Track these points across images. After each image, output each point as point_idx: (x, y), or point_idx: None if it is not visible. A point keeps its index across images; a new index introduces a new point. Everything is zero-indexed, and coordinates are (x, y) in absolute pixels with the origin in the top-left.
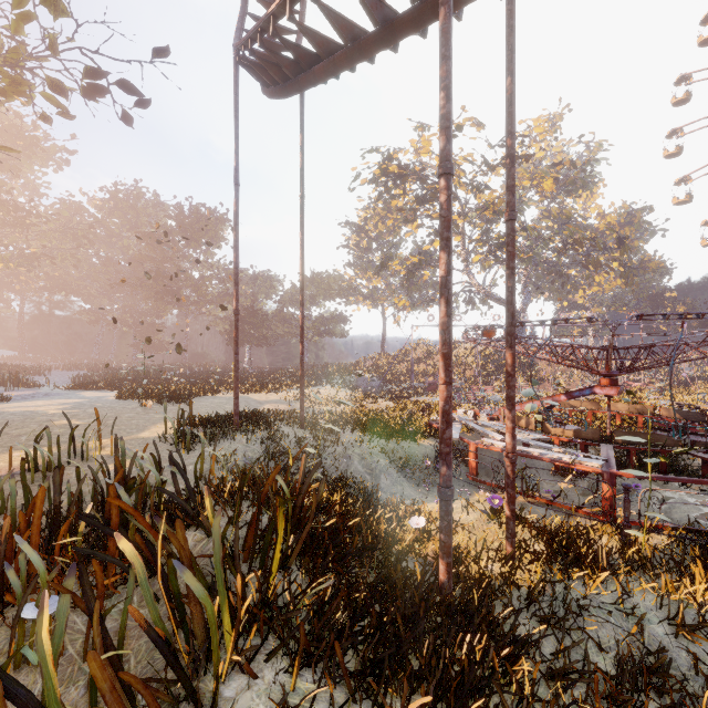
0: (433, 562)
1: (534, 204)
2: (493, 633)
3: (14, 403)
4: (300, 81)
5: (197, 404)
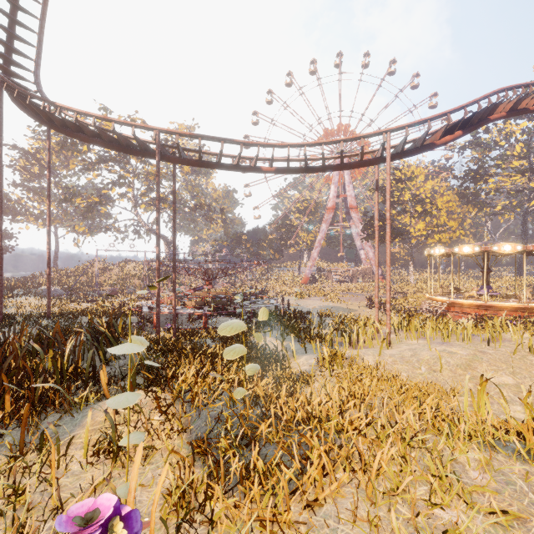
0: None
1: (179, 180)
2: None
3: None
4: (67, 133)
5: None
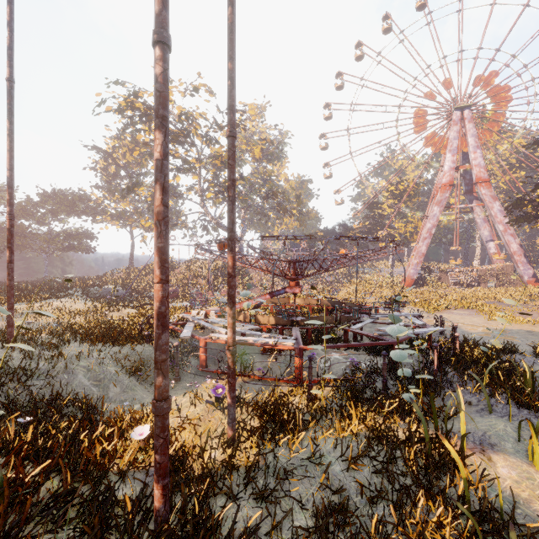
0: None
1: (249, 162)
2: None
3: None
4: None
5: None
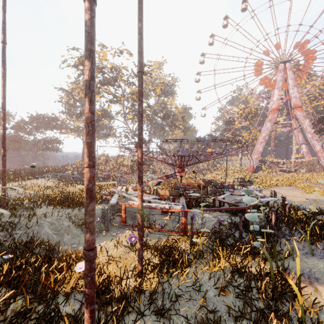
0: None
1: (153, 96)
2: None
3: None
4: None
5: None
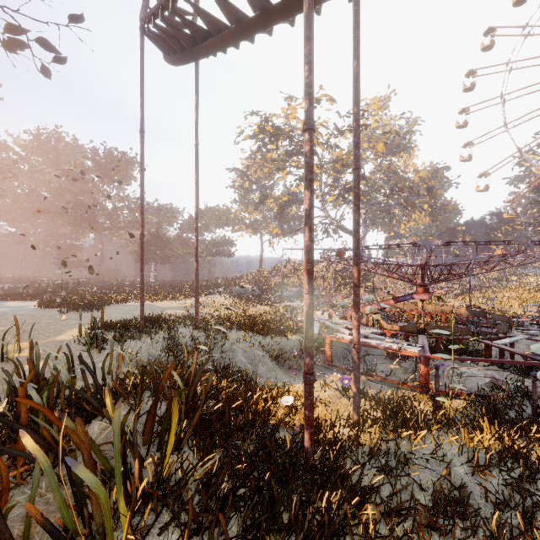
0: (299, 431)
1: (371, 160)
2: (346, 486)
3: None
4: (194, 51)
5: (109, 311)
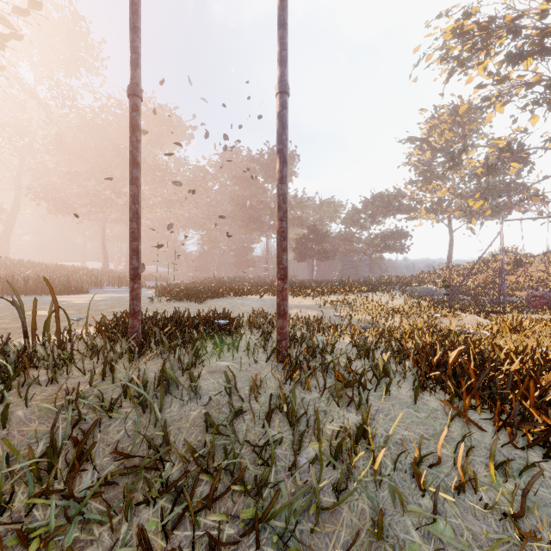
0: None
1: None
2: None
3: (84, 294)
4: None
5: (212, 303)
